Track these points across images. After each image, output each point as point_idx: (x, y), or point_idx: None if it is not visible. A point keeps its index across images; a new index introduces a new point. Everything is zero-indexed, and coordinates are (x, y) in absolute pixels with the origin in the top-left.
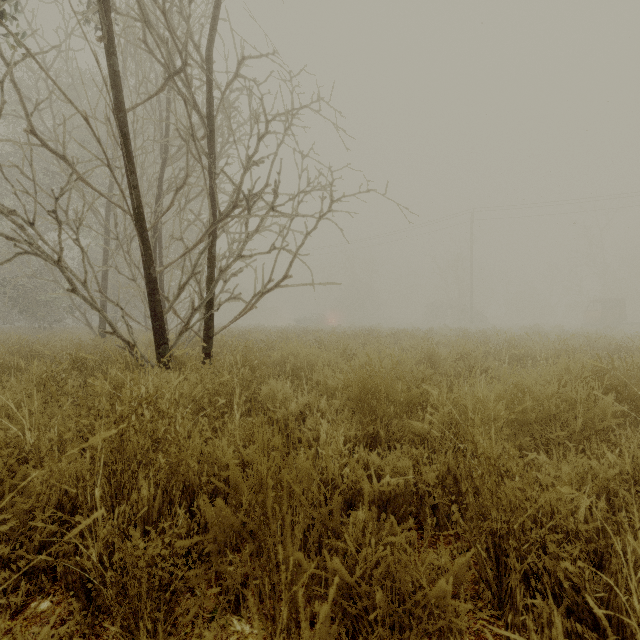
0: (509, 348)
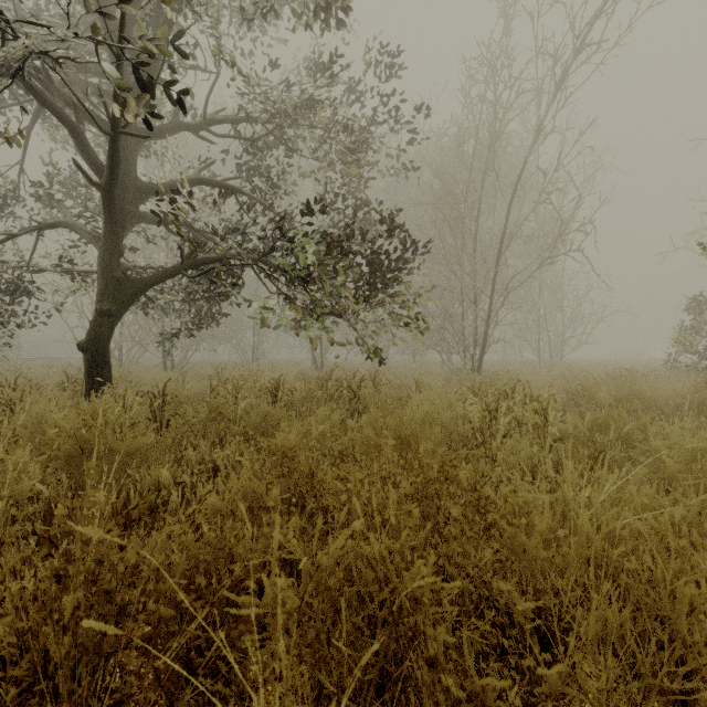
0: None
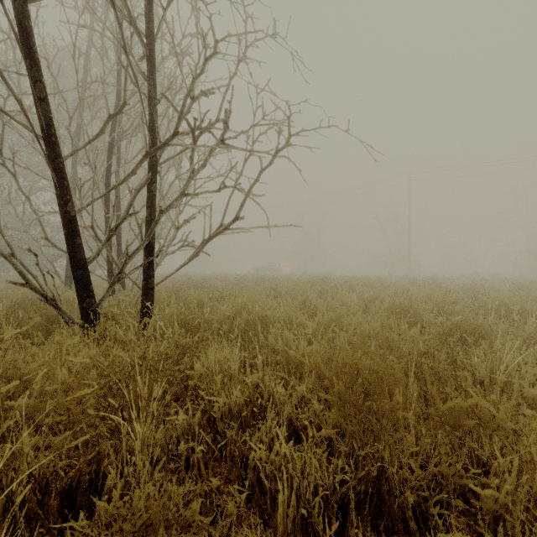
0: (485, 299)
